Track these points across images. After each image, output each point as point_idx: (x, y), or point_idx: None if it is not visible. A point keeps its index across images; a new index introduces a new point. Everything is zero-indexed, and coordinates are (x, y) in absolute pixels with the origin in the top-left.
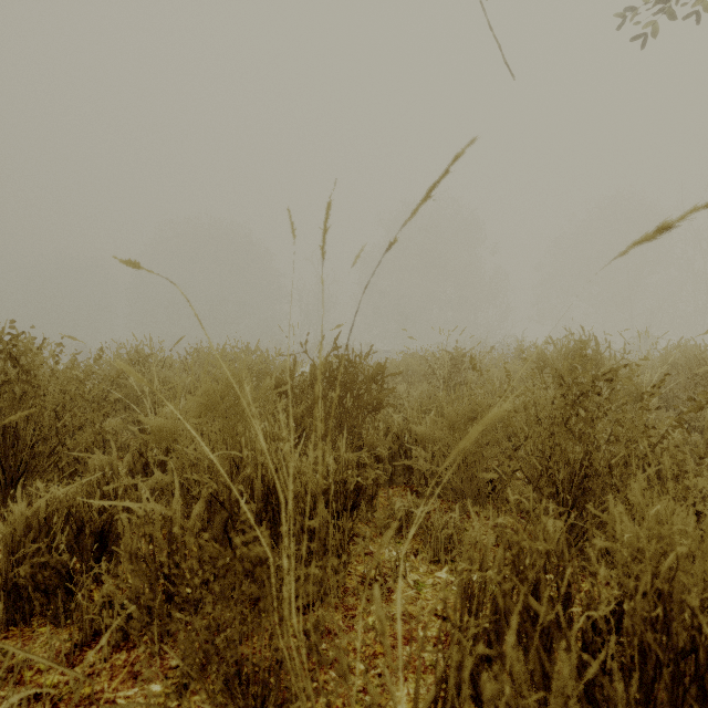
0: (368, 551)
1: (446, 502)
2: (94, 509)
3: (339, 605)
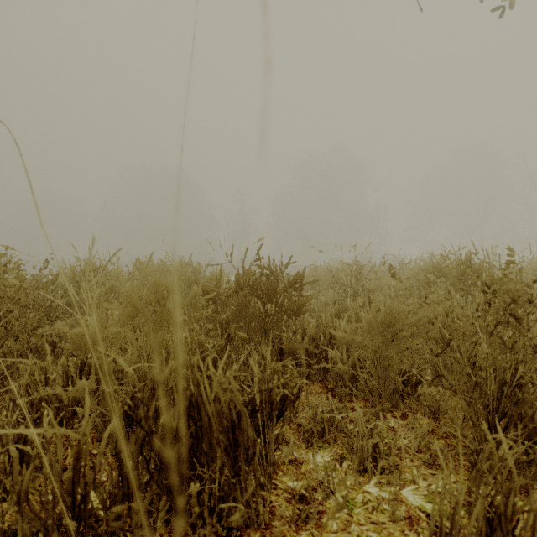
0: (293, 458)
1: (363, 403)
2: (19, 416)
3: (265, 532)
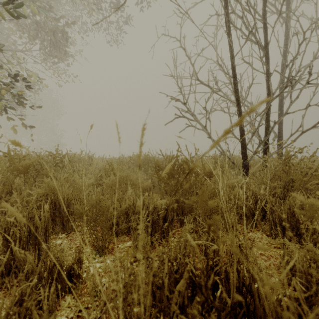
0: None
1: None
2: None
3: None
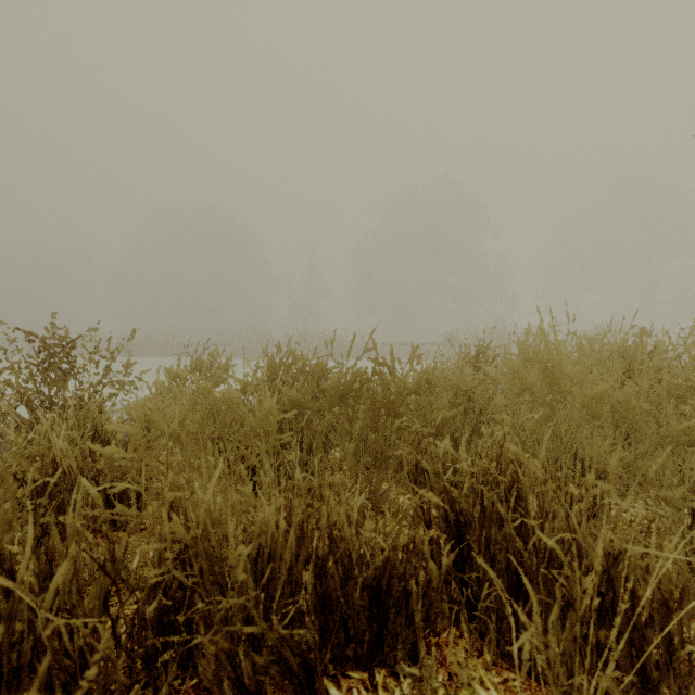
0: None
1: None
2: None
3: None
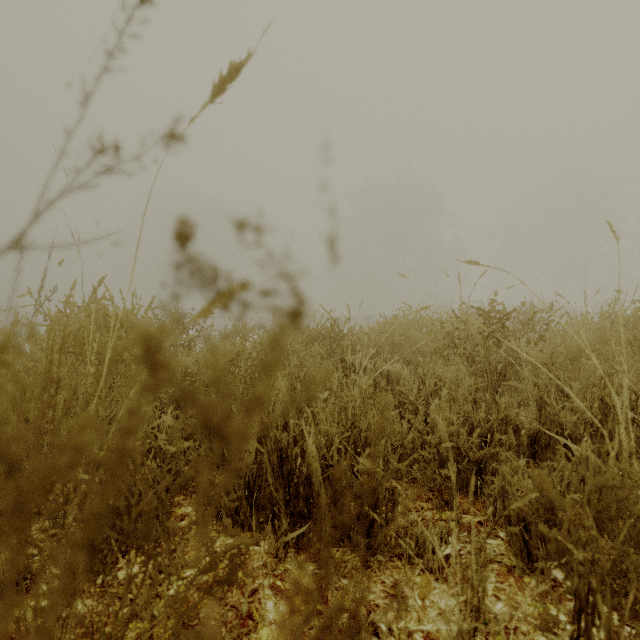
0: None
1: None
2: None
3: None
